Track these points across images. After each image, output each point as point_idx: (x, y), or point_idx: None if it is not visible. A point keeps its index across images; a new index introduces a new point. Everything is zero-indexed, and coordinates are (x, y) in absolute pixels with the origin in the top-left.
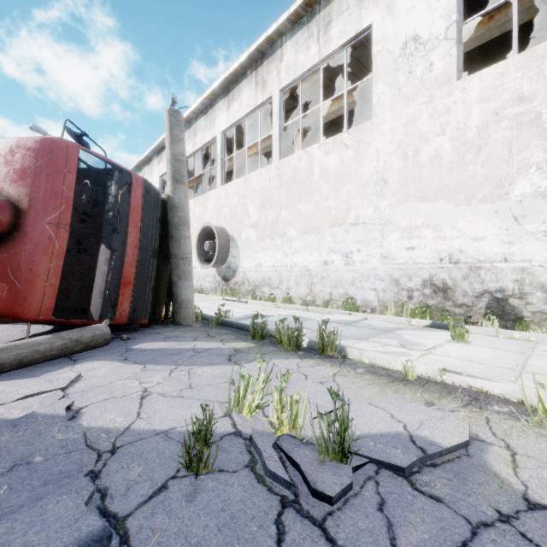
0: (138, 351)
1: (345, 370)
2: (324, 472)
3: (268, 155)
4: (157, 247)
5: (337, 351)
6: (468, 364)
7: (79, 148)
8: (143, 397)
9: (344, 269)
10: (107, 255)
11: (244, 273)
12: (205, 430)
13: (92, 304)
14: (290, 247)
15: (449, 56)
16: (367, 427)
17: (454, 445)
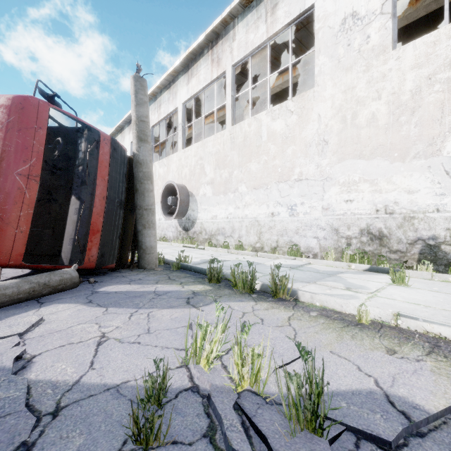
0: (102, 294)
1: (299, 313)
2: (297, 449)
3: (222, 125)
4: (124, 199)
5: (289, 294)
6: (416, 307)
7: (50, 106)
8: (99, 344)
9: (288, 220)
10: (76, 206)
11: (202, 223)
12: (158, 389)
13: (63, 250)
14: (241, 201)
15: (384, 29)
16: (334, 382)
17: (441, 410)
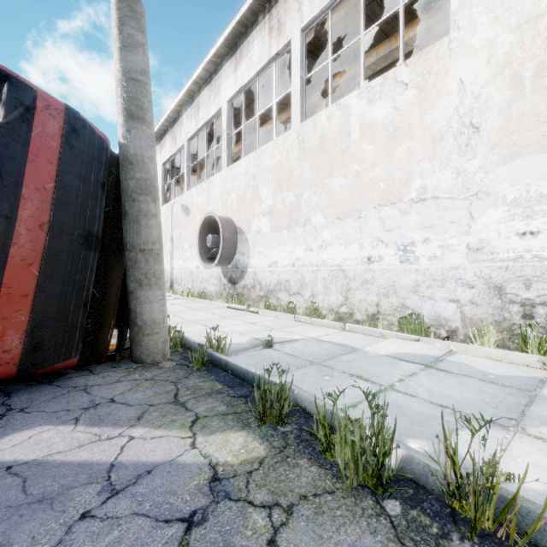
0: None
1: None
2: None
3: None
4: (97, 230)
5: (528, 536)
6: None
7: None
8: None
9: (399, 269)
10: None
11: (255, 273)
12: None
13: None
14: (315, 239)
15: None
16: None
17: None
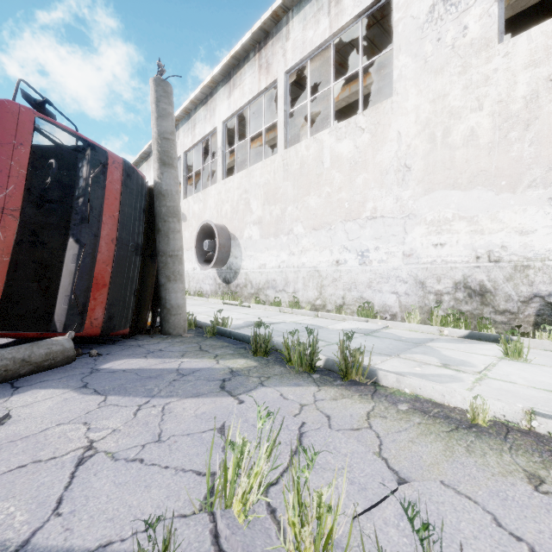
0: (105, 373)
1: (382, 406)
2: None
3: (273, 151)
4: (141, 242)
5: (365, 376)
6: (548, 396)
7: (36, 115)
8: (80, 462)
9: (358, 270)
10: (75, 251)
11: (247, 274)
12: None
13: (56, 311)
14: (297, 245)
15: (487, 16)
16: (459, 551)
17: None
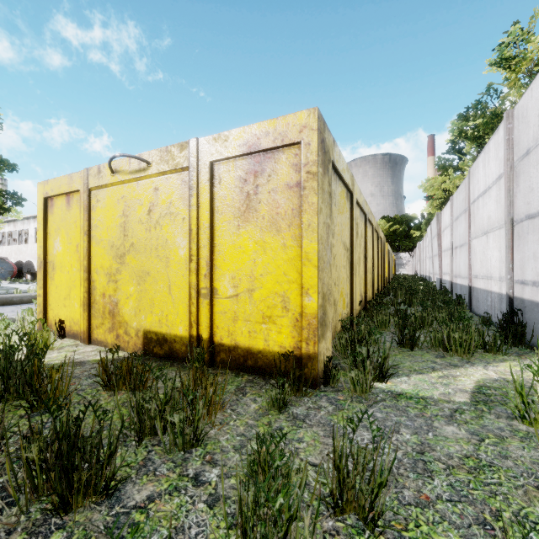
0: None
1: None
2: None
3: None
4: None
5: None
6: None
7: None
8: None
9: None
10: None
11: None
12: None
13: None
14: None
15: (34, 240)
16: None
17: None
